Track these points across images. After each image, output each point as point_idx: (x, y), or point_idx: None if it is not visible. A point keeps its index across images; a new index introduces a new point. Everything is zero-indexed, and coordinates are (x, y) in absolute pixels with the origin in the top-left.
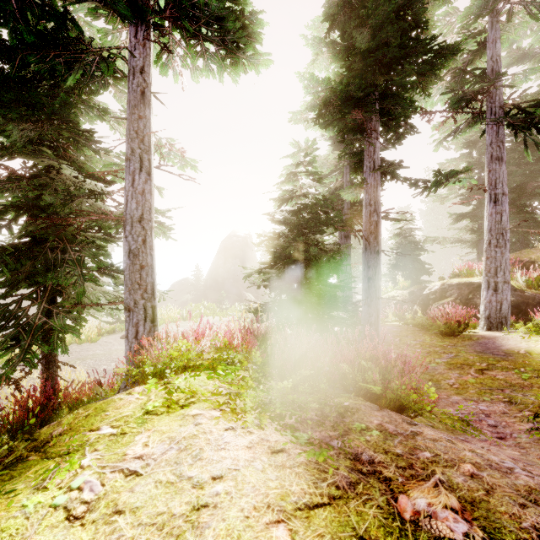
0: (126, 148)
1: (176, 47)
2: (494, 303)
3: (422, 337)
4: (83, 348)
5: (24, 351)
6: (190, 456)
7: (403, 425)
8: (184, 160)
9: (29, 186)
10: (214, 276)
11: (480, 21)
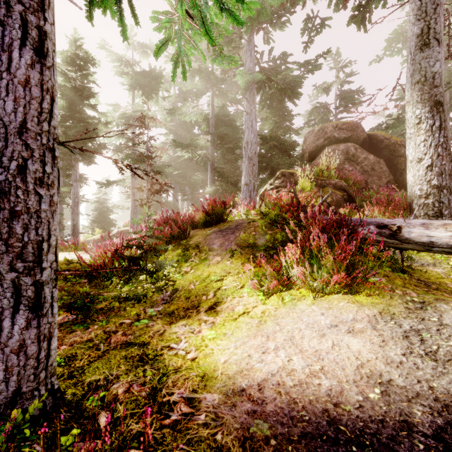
0: None
1: None
2: None
3: None
4: None
5: None
6: None
7: None
8: None
9: None
10: None
11: None
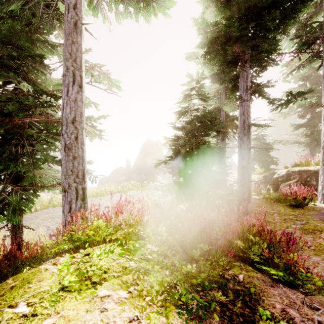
0: (63, 66)
1: None
2: None
3: (277, 207)
4: (56, 210)
5: None
6: None
7: (305, 311)
8: (111, 81)
9: None
10: (138, 165)
11: None
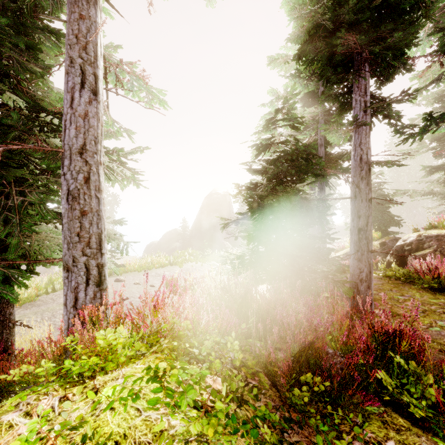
0: (65, 58)
1: None
2: None
3: (409, 291)
4: None
5: None
6: None
7: None
8: (150, 93)
9: None
10: (198, 227)
11: None
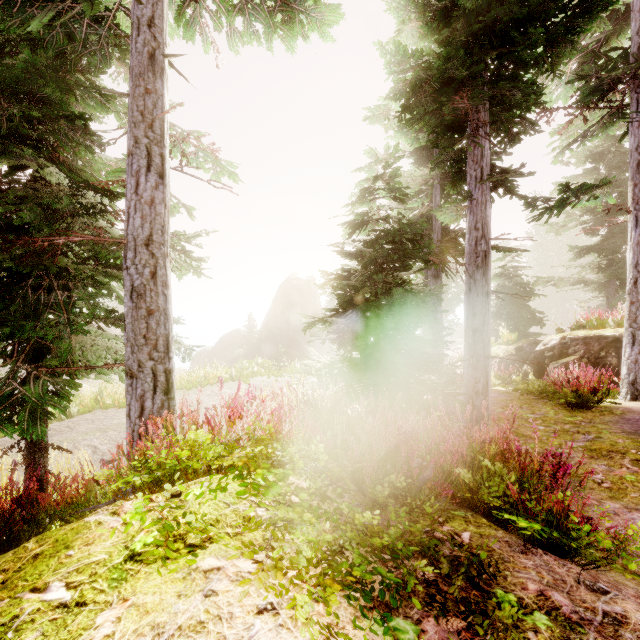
0: (128, 137)
1: None
2: None
3: (542, 408)
4: (109, 414)
5: None
6: None
7: (582, 595)
8: (219, 165)
9: None
10: (270, 327)
11: None
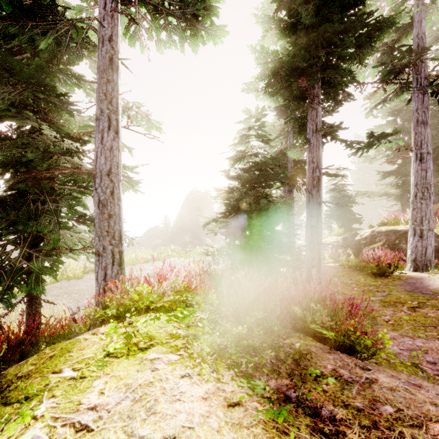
0: (96, 108)
1: (142, 21)
2: (419, 248)
3: (356, 277)
4: (71, 283)
5: (3, 292)
6: (144, 409)
7: (357, 371)
8: (150, 122)
9: (12, 144)
10: (180, 224)
11: (406, 5)
